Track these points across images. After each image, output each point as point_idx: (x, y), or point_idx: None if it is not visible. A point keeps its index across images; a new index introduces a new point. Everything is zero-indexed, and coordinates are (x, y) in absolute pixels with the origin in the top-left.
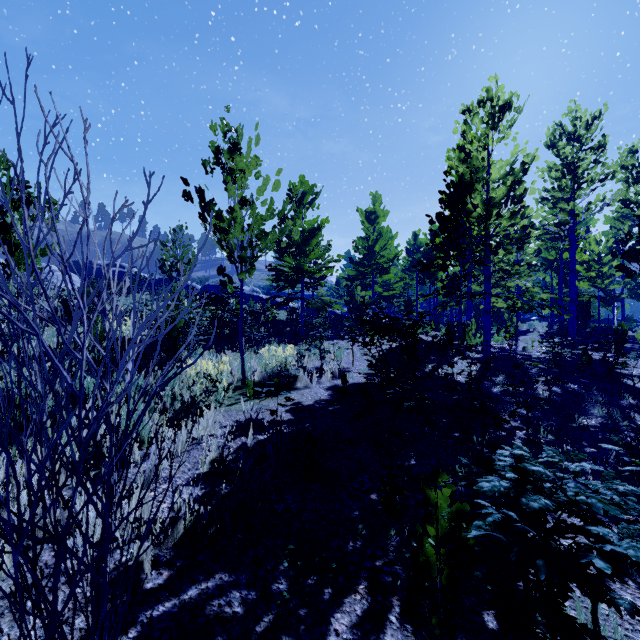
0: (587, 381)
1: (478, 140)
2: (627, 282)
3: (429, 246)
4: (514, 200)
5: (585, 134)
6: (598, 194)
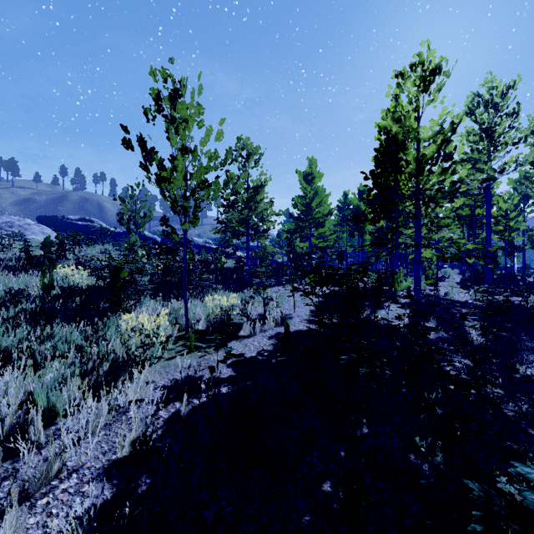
0: (512, 326)
1: (410, 102)
2: (531, 235)
3: (358, 204)
4: (445, 157)
5: (500, 102)
6: (511, 156)
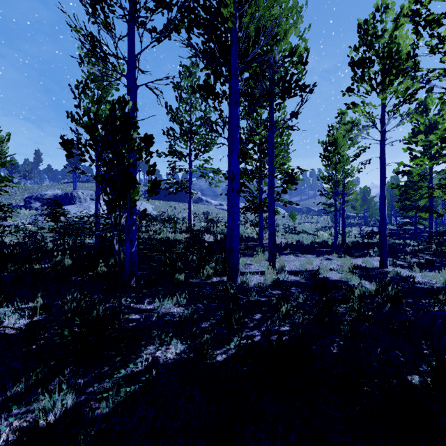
0: None
1: None
2: None
3: None
4: None
5: None
6: None
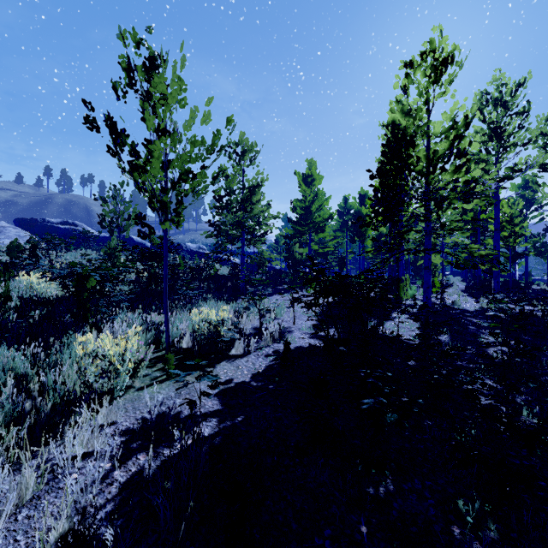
0: (530, 338)
1: (419, 94)
2: (536, 241)
3: (359, 208)
4: (459, 153)
5: (510, 101)
6: (521, 158)
